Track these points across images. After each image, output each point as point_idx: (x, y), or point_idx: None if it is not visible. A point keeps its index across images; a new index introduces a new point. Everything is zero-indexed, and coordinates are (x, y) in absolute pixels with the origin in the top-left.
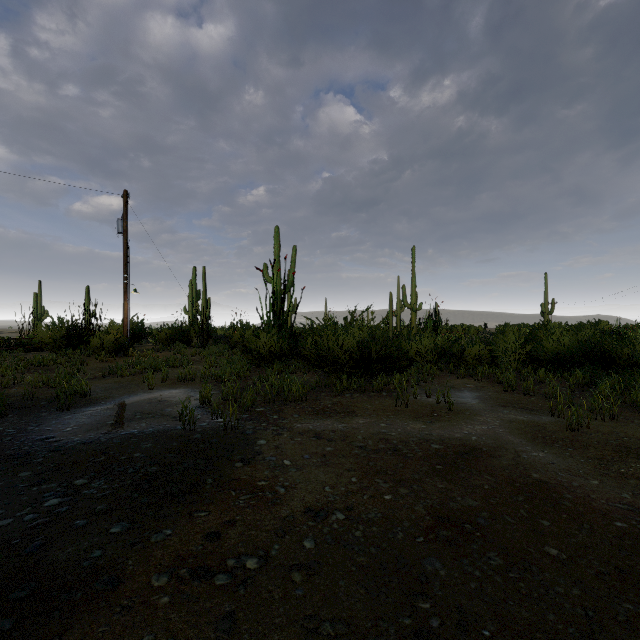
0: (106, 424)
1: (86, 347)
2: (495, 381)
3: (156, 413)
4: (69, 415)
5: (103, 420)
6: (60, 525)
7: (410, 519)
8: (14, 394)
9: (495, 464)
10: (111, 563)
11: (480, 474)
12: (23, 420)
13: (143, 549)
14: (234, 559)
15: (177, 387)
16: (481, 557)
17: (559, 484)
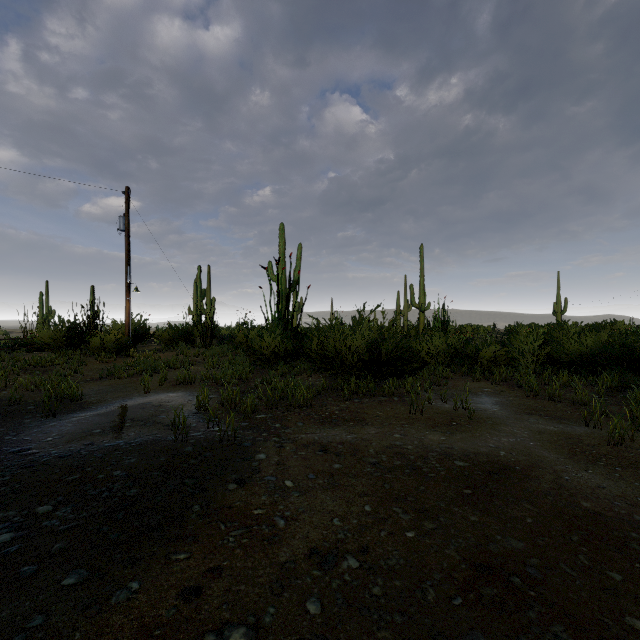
0: (91, 433)
1: (86, 347)
2: (514, 385)
3: (148, 420)
4: (54, 422)
5: (89, 428)
6: (3, 573)
7: (441, 568)
8: (3, 397)
9: (534, 488)
10: (52, 637)
11: (518, 502)
12: (3, 428)
13: (98, 614)
14: (214, 632)
15: (175, 390)
16: (543, 633)
17: (618, 517)
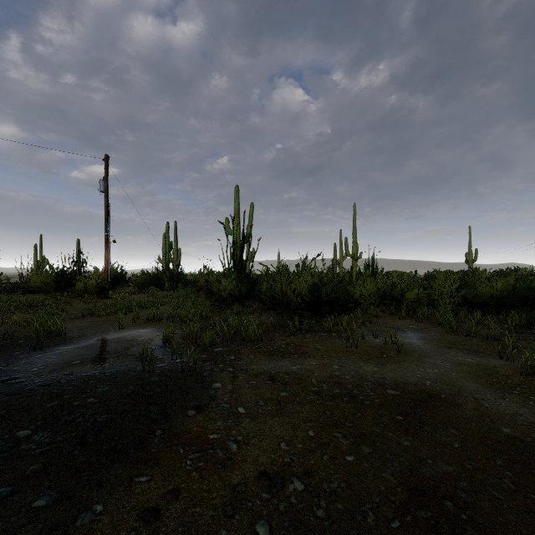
0: (71, 364)
1: (72, 290)
2: (434, 322)
3: (121, 353)
4: (40, 354)
5: (70, 360)
6: None
7: (379, 491)
8: None
9: (458, 415)
10: None
11: (445, 428)
12: None
13: None
14: None
15: (145, 327)
16: None
17: None
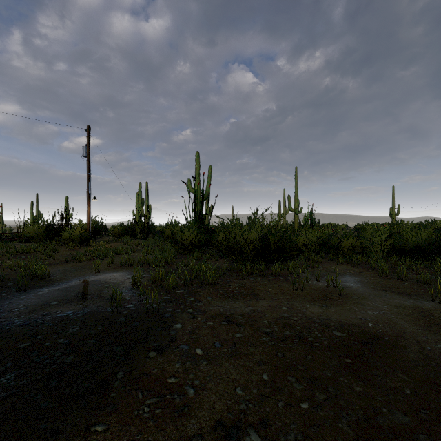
0: (49, 305)
1: (59, 239)
2: (368, 267)
3: (94, 294)
4: (24, 295)
5: (49, 301)
6: None
7: None
8: None
9: (404, 358)
10: None
11: (394, 372)
12: None
13: None
14: None
15: (118, 270)
16: None
17: None
